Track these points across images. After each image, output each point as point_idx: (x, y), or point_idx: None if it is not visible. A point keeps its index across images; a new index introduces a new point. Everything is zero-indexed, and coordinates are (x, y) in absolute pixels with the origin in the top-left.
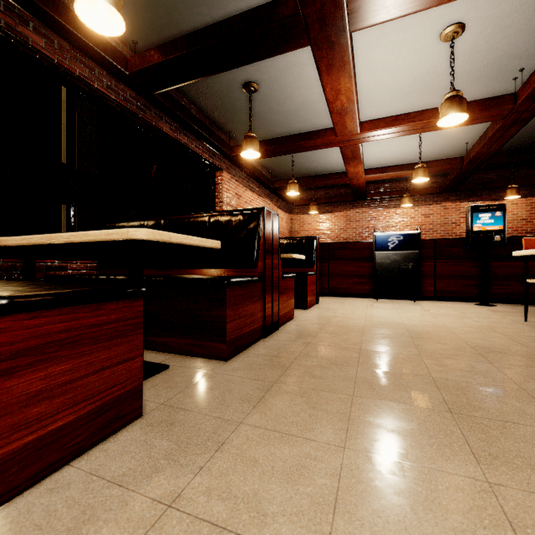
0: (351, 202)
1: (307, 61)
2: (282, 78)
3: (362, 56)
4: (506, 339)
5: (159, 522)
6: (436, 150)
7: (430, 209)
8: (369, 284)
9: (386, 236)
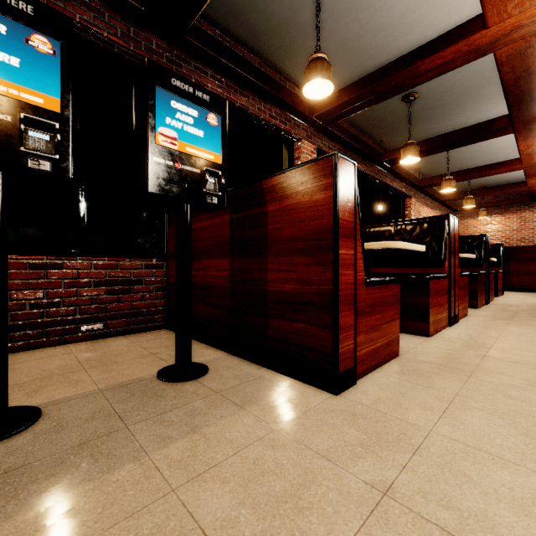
0: (526, 204)
1: None
2: None
3: None
4: None
5: (508, 324)
6: None
7: None
8: None
9: None
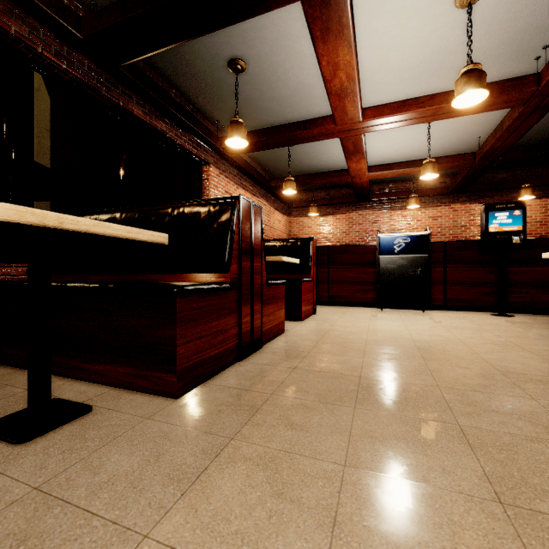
0: (354, 204)
1: (300, 32)
2: (272, 55)
3: (364, 26)
4: (540, 361)
5: None
6: (446, 145)
7: (438, 211)
8: (373, 292)
9: (392, 238)
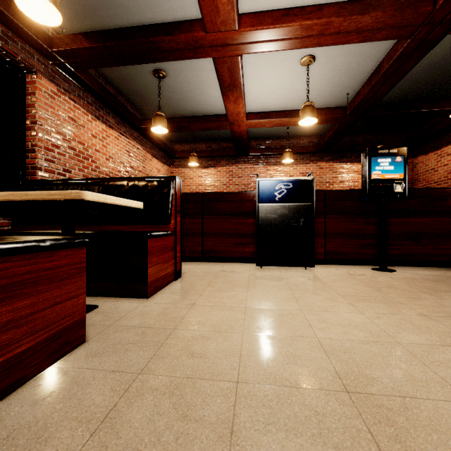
0: (234, 157)
1: None
2: None
3: None
4: None
5: None
6: (318, 99)
7: (308, 168)
8: (252, 245)
9: (272, 182)
